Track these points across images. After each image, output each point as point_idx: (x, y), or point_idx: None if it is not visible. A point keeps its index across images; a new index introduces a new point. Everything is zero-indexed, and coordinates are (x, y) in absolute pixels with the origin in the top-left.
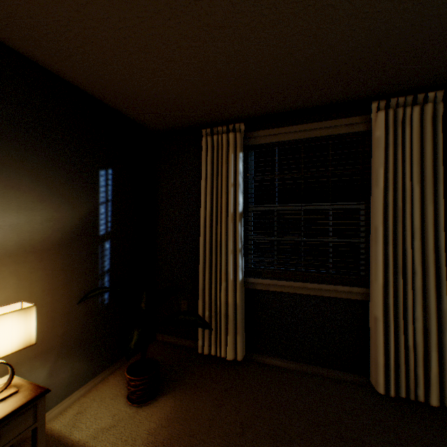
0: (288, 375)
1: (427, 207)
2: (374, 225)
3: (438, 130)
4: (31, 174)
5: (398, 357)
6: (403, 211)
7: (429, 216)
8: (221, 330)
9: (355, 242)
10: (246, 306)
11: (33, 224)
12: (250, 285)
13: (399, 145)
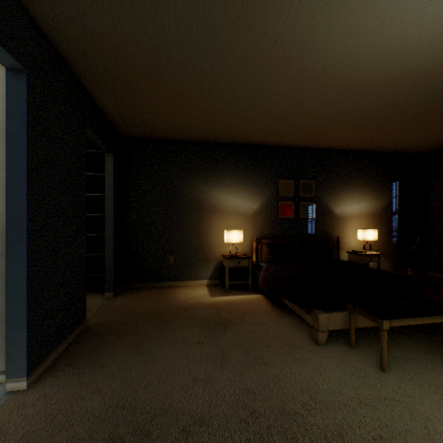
0: None
1: None
2: None
3: None
4: (369, 189)
5: None
6: None
7: None
8: None
9: None
10: None
11: (370, 206)
12: None
13: None
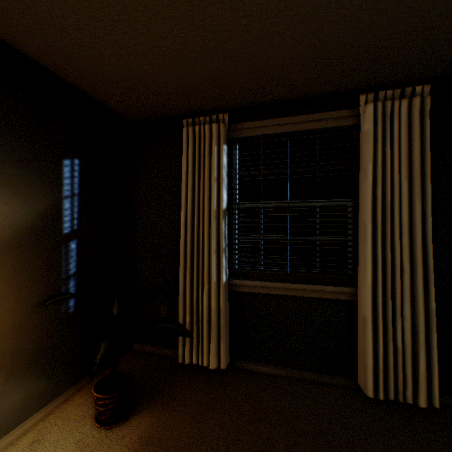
0: (274, 382)
1: (415, 203)
2: (362, 222)
3: (426, 124)
4: None
5: (387, 359)
6: (391, 208)
7: (417, 213)
8: (203, 336)
9: (343, 240)
10: (230, 310)
11: None
12: (234, 287)
13: (388, 139)
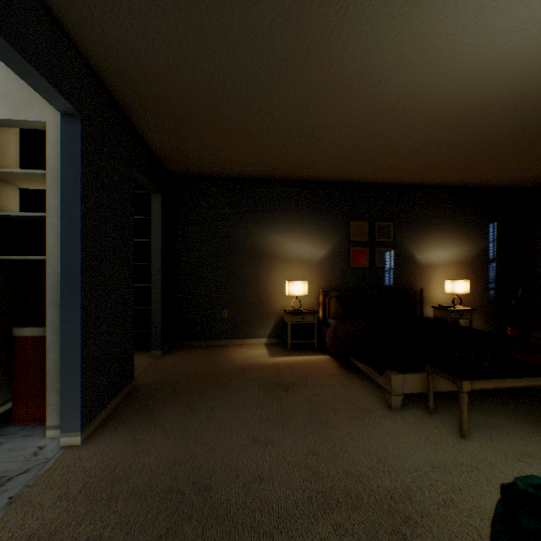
0: None
1: None
2: None
3: None
4: (460, 232)
5: None
6: None
7: None
8: None
9: None
10: None
11: (460, 253)
12: None
13: None
